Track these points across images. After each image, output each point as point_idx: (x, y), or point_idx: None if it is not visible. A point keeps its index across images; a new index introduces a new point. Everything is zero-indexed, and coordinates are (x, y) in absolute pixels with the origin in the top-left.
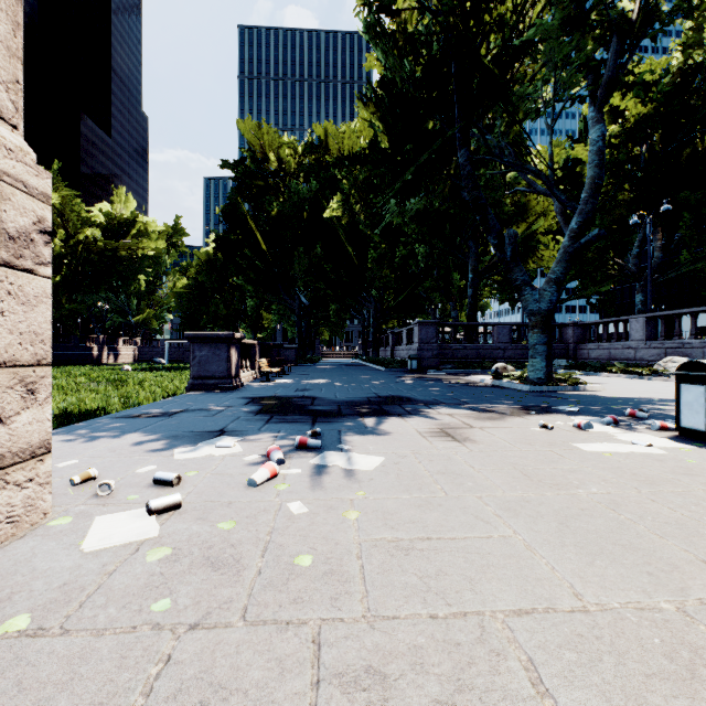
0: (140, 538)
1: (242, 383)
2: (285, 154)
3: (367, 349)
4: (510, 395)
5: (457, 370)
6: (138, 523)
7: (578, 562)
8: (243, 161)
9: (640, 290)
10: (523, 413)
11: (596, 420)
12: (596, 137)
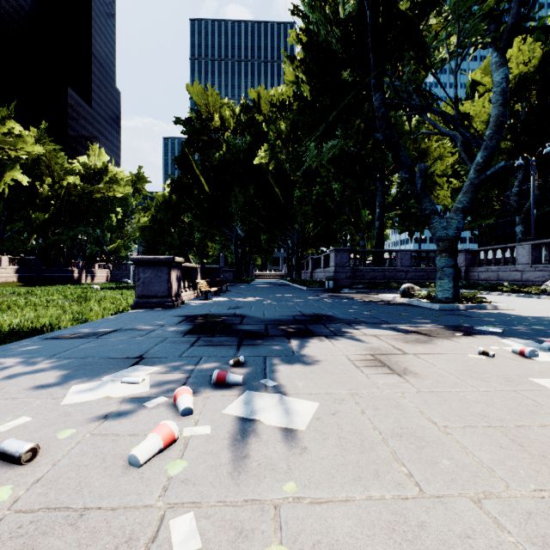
0: None
1: (182, 301)
2: (224, 114)
3: (291, 271)
4: (424, 313)
5: (367, 289)
6: None
7: None
8: (191, 120)
9: (520, 222)
10: (448, 334)
11: (532, 345)
12: (500, 79)
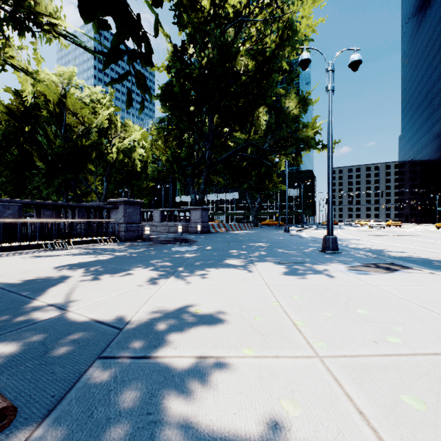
0: None
1: None
2: None
3: None
4: None
5: None
6: None
7: None
8: None
9: None
10: None
11: None
12: (105, 185)
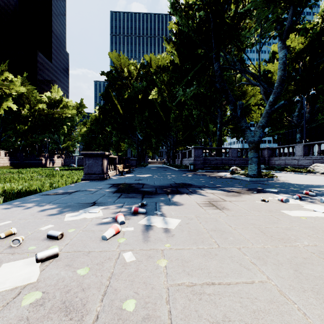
0: (23, 283)
1: (109, 176)
2: (131, 69)
3: (169, 160)
4: (240, 182)
5: (212, 170)
6: (27, 269)
7: (320, 307)
8: (111, 72)
9: (299, 132)
10: (249, 192)
11: (289, 197)
12: (282, 56)
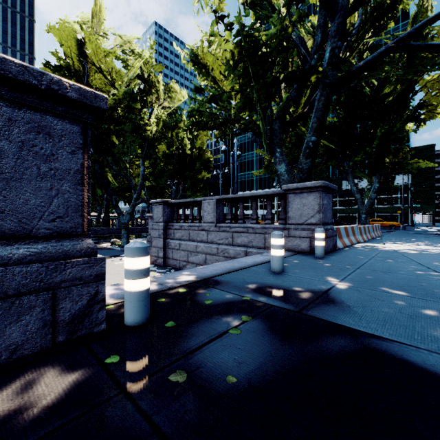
0: None
1: None
2: None
3: None
4: (112, 252)
5: (98, 240)
6: None
7: None
8: None
9: None
10: (111, 257)
11: None
12: (142, 170)
